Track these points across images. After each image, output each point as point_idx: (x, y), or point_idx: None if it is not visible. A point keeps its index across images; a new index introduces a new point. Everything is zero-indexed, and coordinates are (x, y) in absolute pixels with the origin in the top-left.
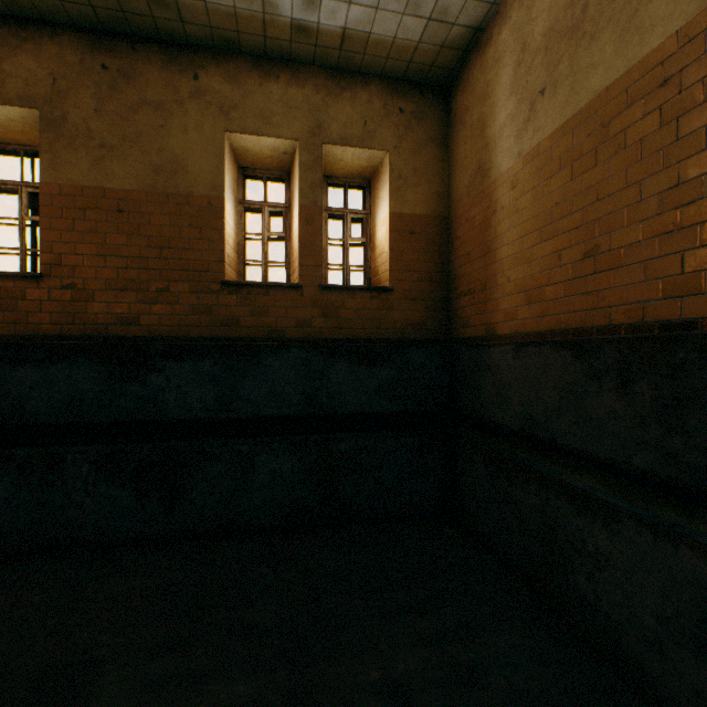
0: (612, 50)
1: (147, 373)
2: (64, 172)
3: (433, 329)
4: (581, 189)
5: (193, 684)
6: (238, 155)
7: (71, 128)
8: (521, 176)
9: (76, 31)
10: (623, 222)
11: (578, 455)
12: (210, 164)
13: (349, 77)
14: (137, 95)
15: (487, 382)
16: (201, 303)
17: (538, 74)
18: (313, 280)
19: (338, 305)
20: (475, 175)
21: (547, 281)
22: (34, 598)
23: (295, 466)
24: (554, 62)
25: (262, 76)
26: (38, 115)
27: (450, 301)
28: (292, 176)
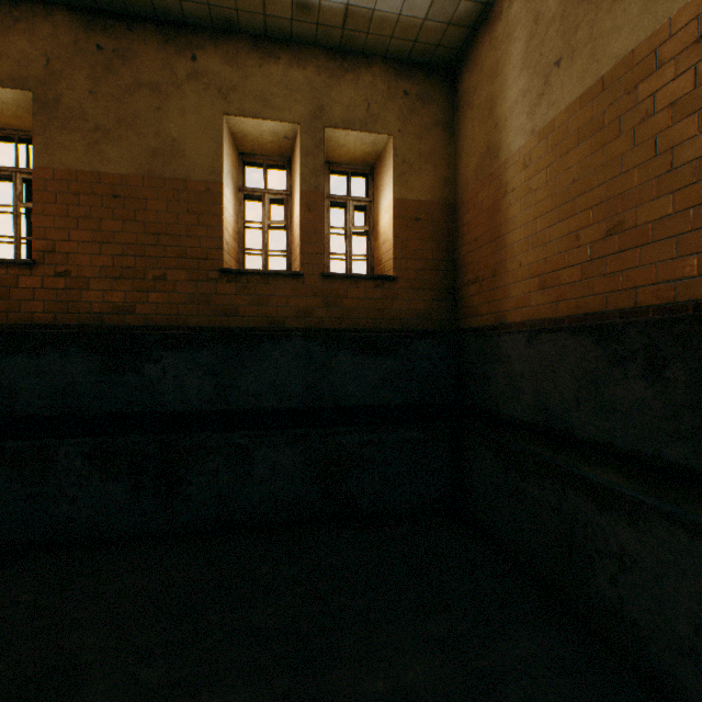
0: (638, 9)
1: (143, 364)
2: (58, 156)
3: (439, 320)
4: (602, 163)
5: (185, 693)
6: (237, 140)
7: (65, 111)
8: (535, 154)
9: (70, 10)
10: (651, 195)
11: (599, 448)
12: (208, 147)
13: (352, 59)
14: (133, 77)
15: (497, 373)
16: (199, 291)
17: (553, 45)
18: (314, 268)
19: (340, 294)
20: (483, 157)
21: (563, 263)
22: (22, 597)
23: (296, 461)
24: (571, 30)
25: (262, 57)
26: (31, 97)
27: (456, 290)
28: (293, 162)
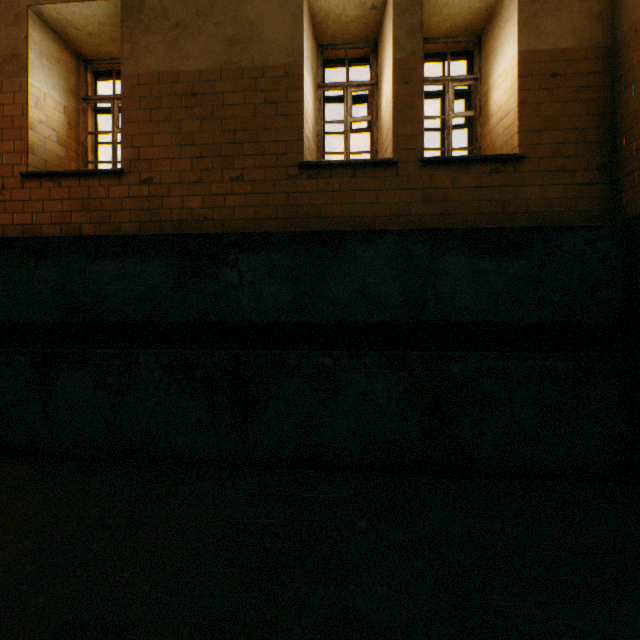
0: None
1: (218, 268)
2: (142, 61)
3: (587, 211)
4: None
5: None
6: (317, 25)
7: (148, 12)
8: None
9: None
10: None
11: None
12: (286, 25)
13: None
14: None
15: None
16: (277, 191)
17: None
18: (410, 153)
19: (444, 184)
20: None
21: None
22: (91, 511)
23: (391, 389)
24: None
25: None
26: (120, 9)
27: (617, 166)
28: (379, 43)
